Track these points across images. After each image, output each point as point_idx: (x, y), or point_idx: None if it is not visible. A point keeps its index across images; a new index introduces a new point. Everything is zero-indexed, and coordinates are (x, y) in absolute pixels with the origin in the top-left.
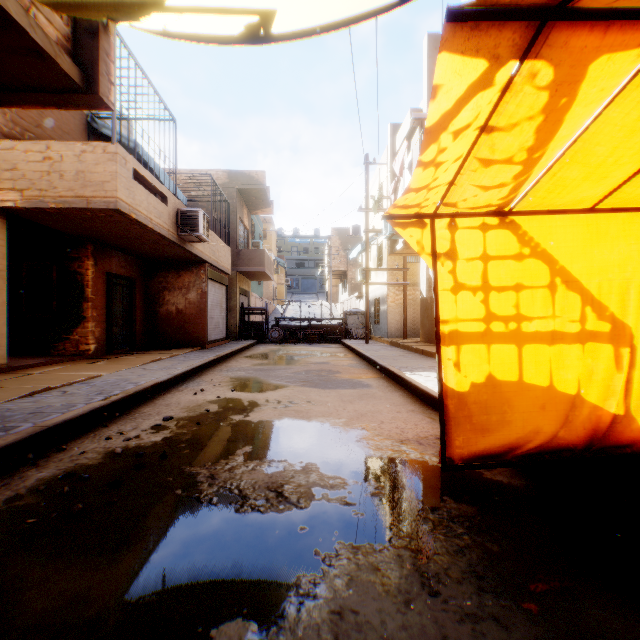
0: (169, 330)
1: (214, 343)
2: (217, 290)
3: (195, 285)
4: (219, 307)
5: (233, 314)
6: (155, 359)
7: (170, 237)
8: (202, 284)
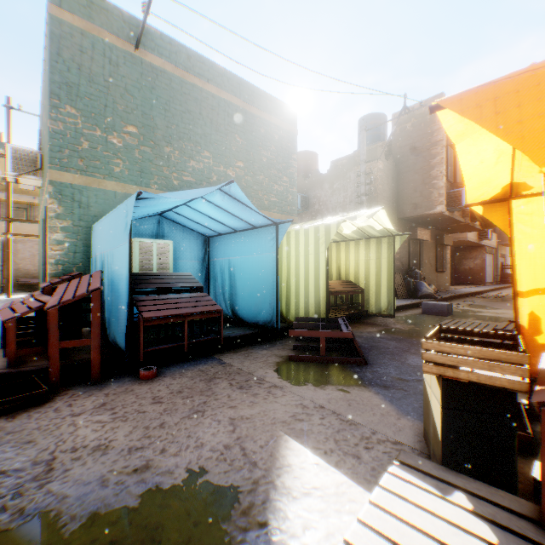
0: (464, 277)
1: (487, 284)
2: (488, 257)
3: (478, 256)
4: (489, 266)
5: (494, 269)
6: (469, 286)
7: (475, 242)
8: (482, 256)
